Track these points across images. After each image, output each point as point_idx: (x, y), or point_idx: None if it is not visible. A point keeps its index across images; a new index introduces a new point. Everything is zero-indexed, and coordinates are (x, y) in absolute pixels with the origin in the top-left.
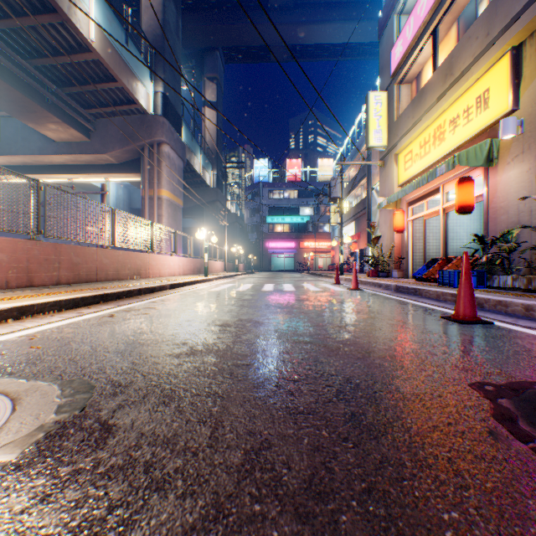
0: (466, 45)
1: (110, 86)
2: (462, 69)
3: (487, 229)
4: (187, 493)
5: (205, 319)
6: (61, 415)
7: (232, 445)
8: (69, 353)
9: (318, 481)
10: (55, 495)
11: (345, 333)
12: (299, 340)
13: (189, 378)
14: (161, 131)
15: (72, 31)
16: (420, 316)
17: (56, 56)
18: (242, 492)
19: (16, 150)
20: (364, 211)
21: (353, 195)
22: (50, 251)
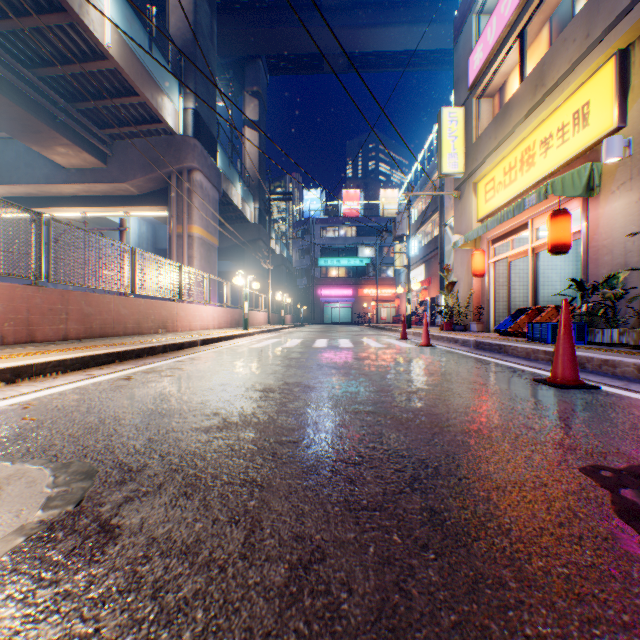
0: (560, 49)
1: (130, 101)
2: (556, 79)
3: (587, 273)
4: (208, 631)
5: (243, 383)
6: (49, 512)
7: (273, 555)
8: (71, 426)
9: (390, 612)
10: (25, 633)
11: (417, 401)
12: (359, 409)
13: (220, 460)
14: (192, 155)
15: (84, 34)
16: (508, 378)
17: (65, 65)
18: (285, 628)
19: (18, 178)
20: (436, 252)
21: (422, 233)
22: (56, 299)
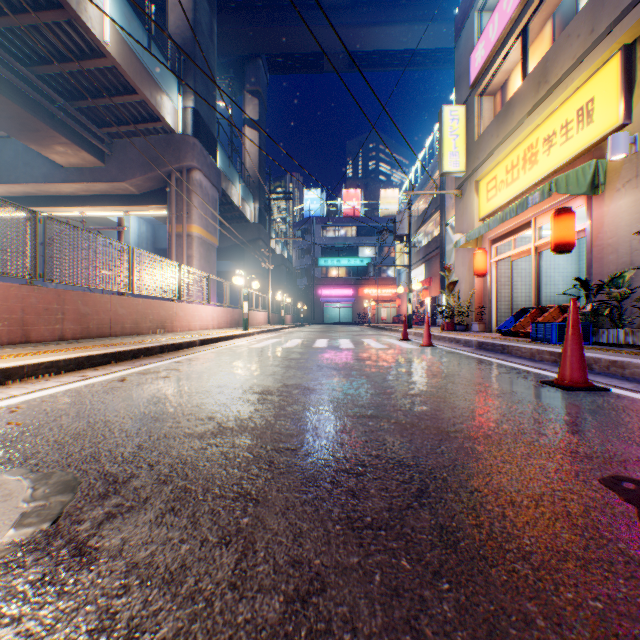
0: (564, 45)
1: (129, 100)
2: (560, 75)
3: (591, 272)
4: None
5: (241, 384)
6: (21, 531)
7: (266, 585)
8: (57, 431)
9: None
10: None
11: (421, 404)
12: (361, 413)
13: (212, 469)
14: (191, 154)
15: (82, 31)
16: (514, 380)
17: (63, 62)
18: None
19: (16, 177)
20: (437, 251)
21: (422, 232)
22: (51, 299)
